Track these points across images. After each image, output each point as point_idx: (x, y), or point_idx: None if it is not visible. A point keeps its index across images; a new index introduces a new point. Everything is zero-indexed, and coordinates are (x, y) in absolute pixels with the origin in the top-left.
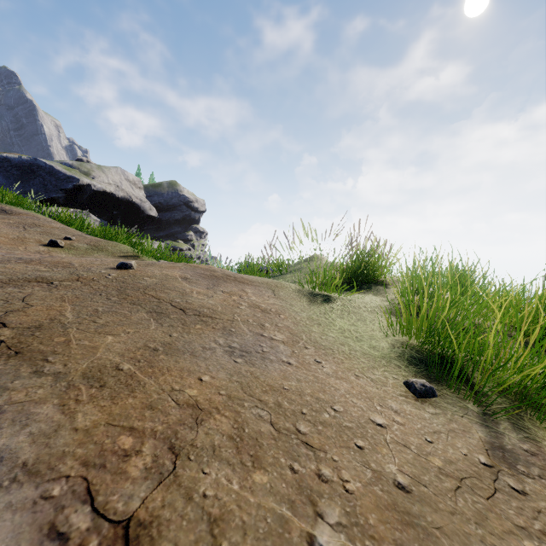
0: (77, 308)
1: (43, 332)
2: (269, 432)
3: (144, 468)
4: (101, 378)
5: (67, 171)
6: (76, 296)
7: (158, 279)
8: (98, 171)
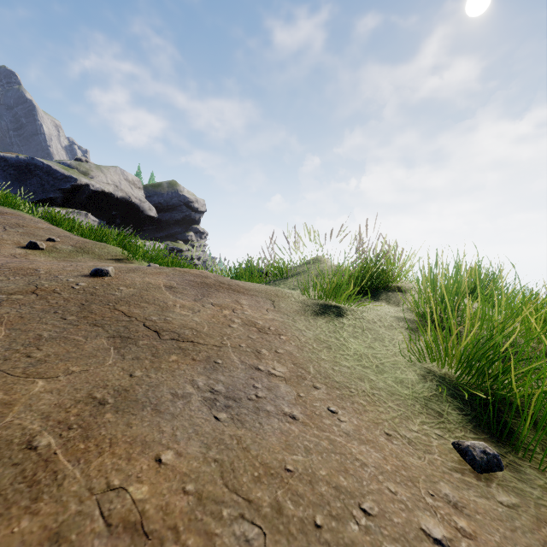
0: (13, 334)
1: None
2: None
3: None
4: None
5: (65, 171)
6: (20, 315)
7: (136, 289)
8: (97, 171)
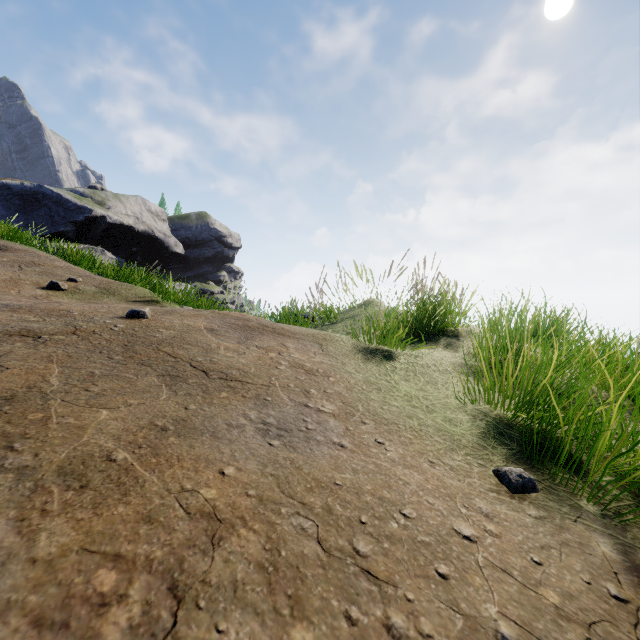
0: (66, 371)
1: (14, 405)
2: (315, 554)
3: (128, 627)
4: (84, 474)
5: (78, 201)
6: (68, 354)
7: (177, 331)
8: (114, 201)
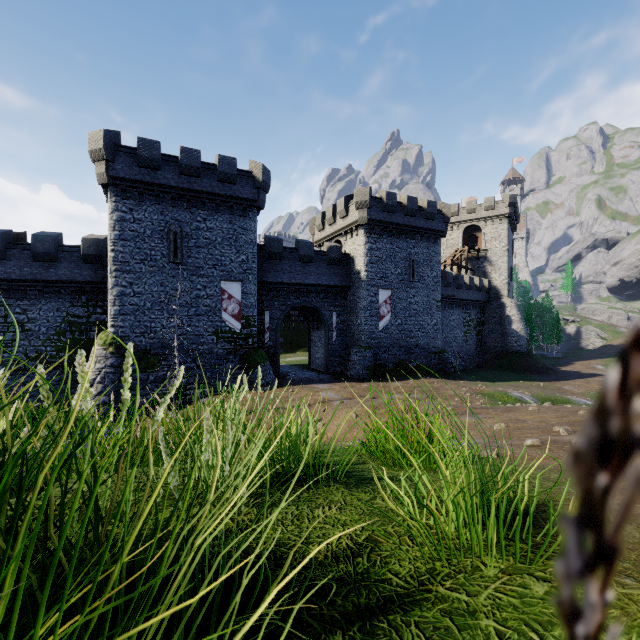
0: None
1: None
2: None
3: None
4: None
5: None
6: None
7: None
8: None
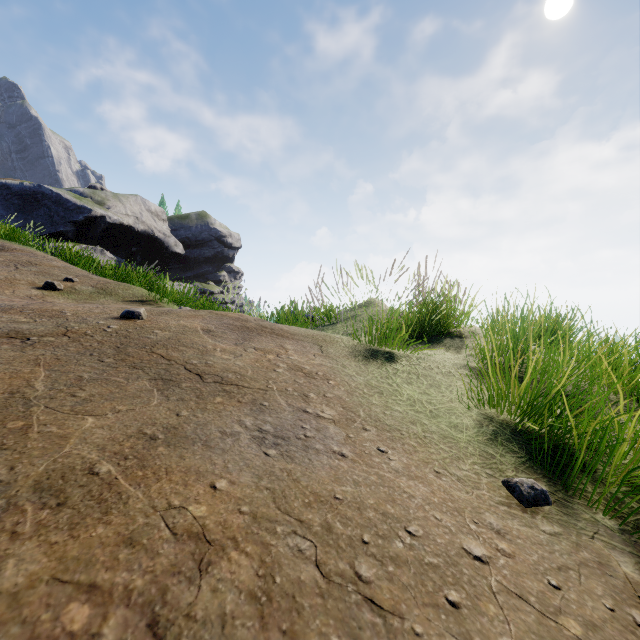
0: (53, 375)
1: None
2: (313, 580)
3: None
4: (63, 489)
5: (78, 200)
6: (56, 357)
7: (172, 332)
8: (114, 201)
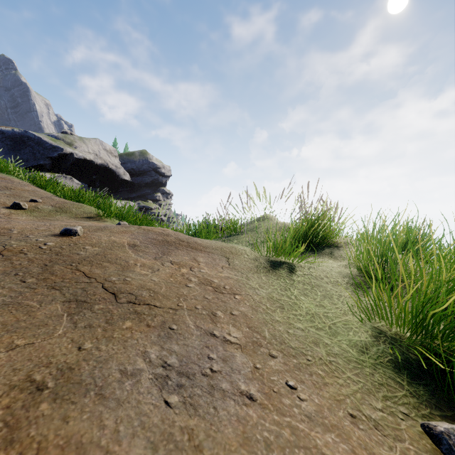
0: None
1: None
2: None
3: None
4: None
5: (53, 142)
6: None
7: (101, 247)
8: (80, 142)
